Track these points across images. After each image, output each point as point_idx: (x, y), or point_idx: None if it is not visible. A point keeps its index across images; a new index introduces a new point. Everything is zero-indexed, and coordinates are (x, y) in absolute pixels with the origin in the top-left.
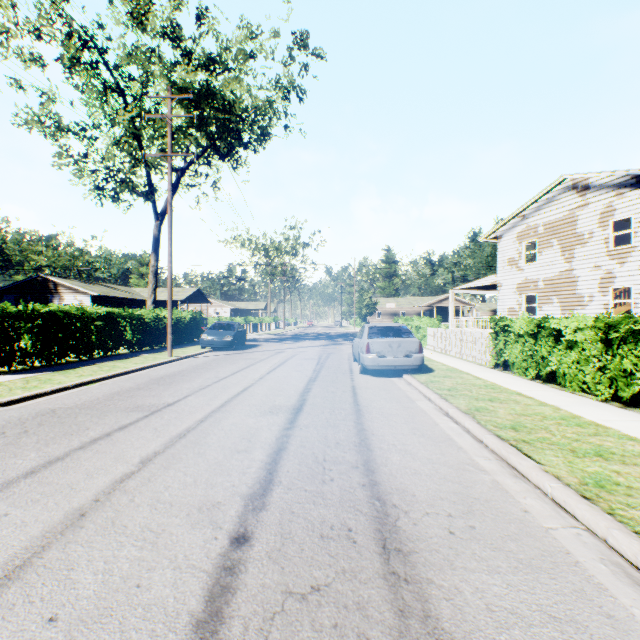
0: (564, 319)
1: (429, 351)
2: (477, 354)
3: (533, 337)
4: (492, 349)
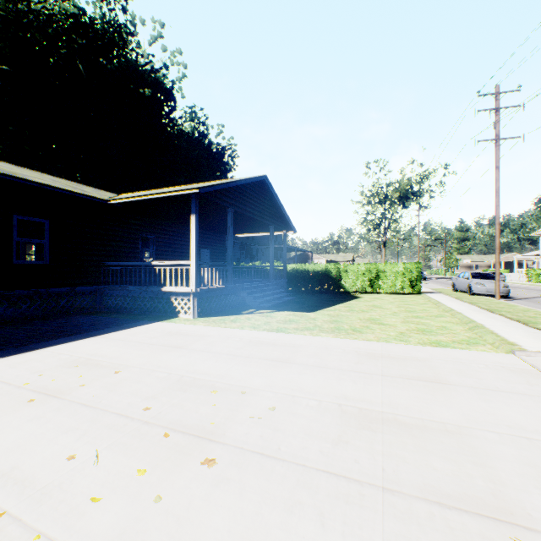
0: (540, 270)
1: (504, 281)
2: (522, 280)
3: (535, 274)
4: (526, 278)
